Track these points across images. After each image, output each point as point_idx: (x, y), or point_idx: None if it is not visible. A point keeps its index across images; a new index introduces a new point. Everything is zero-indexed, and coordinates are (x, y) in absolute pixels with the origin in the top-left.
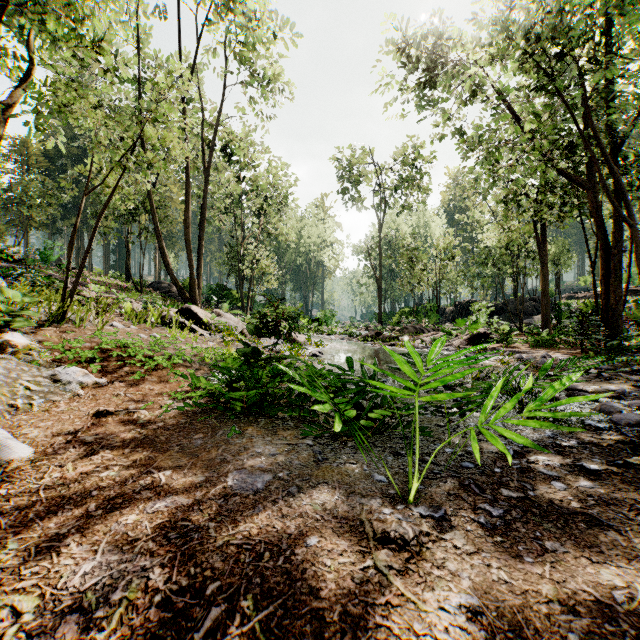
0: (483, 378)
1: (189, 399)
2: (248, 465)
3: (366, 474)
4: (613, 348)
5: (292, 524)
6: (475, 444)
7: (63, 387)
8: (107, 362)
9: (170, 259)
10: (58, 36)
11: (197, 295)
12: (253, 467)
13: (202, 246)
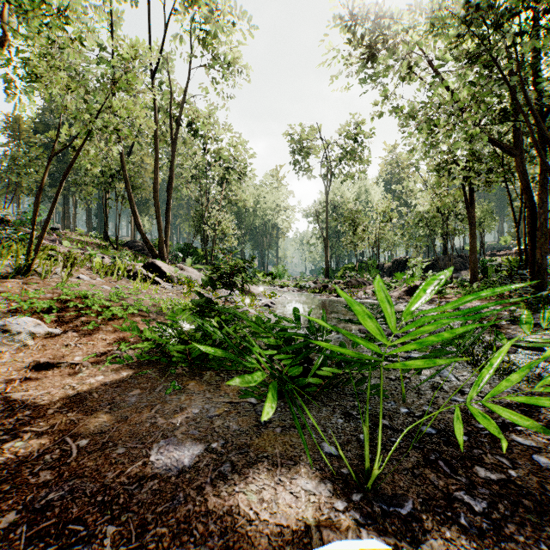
0: None
1: (139, 349)
2: (179, 431)
3: (314, 443)
4: (543, 299)
5: (217, 527)
6: (459, 426)
7: (12, 337)
8: (65, 312)
9: (144, 222)
10: (27, 8)
11: (165, 252)
12: (185, 434)
13: (169, 209)
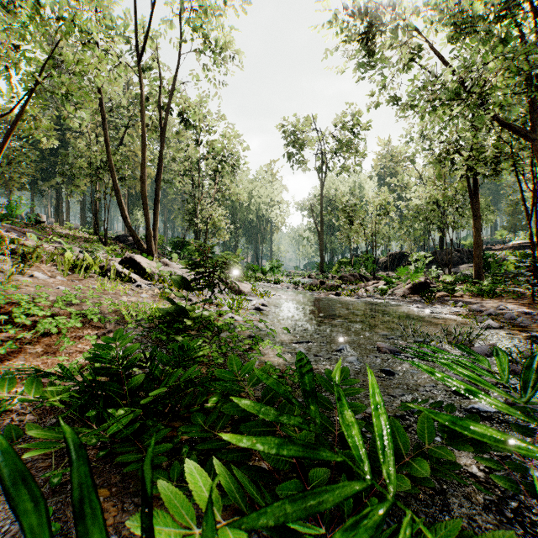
0: (467, 345)
1: None
2: None
3: None
4: None
5: None
6: None
7: None
8: None
9: (138, 216)
10: None
11: (153, 246)
12: None
13: (158, 201)
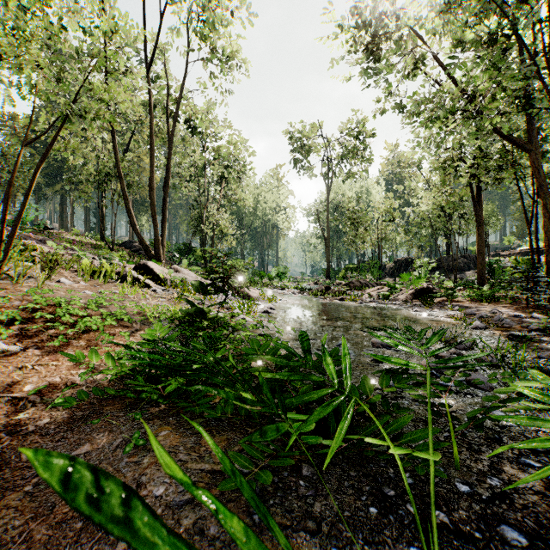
0: (449, 341)
1: None
2: (124, 543)
3: None
4: None
5: None
6: None
7: None
8: (32, 323)
9: (143, 221)
10: None
11: (161, 252)
12: None
13: (166, 208)
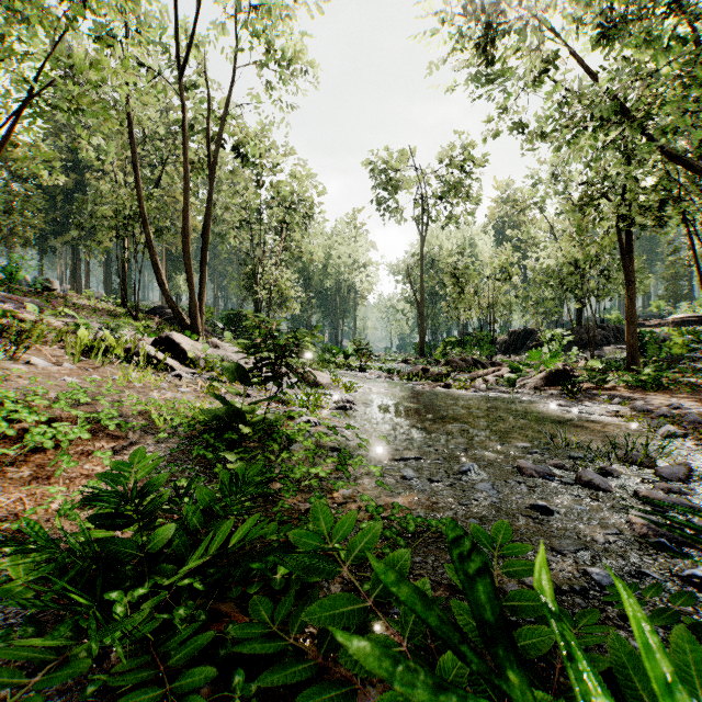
0: (648, 464)
1: None
2: None
3: None
4: None
5: None
6: None
7: None
8: None
9: (180, 282)
10: None
11: (199, 321)
12: None
13: (206, 261)
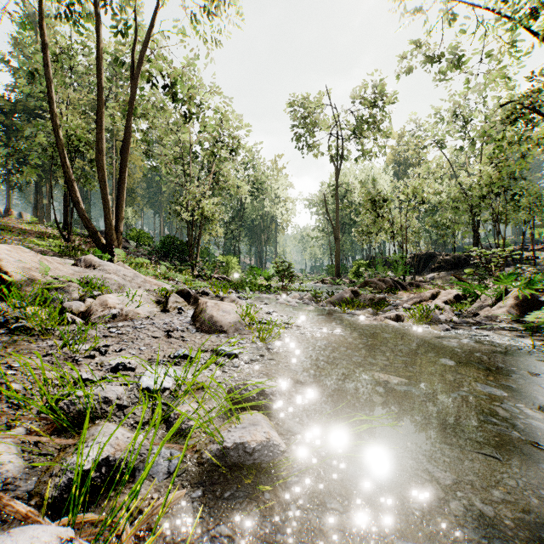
0: None
1: None
2: None
3: None
4: None
5: None
6: None
7: None
8: None
9: (128, 213)
10: None
11: (115, 241)
12: None
13: (123, 180)
